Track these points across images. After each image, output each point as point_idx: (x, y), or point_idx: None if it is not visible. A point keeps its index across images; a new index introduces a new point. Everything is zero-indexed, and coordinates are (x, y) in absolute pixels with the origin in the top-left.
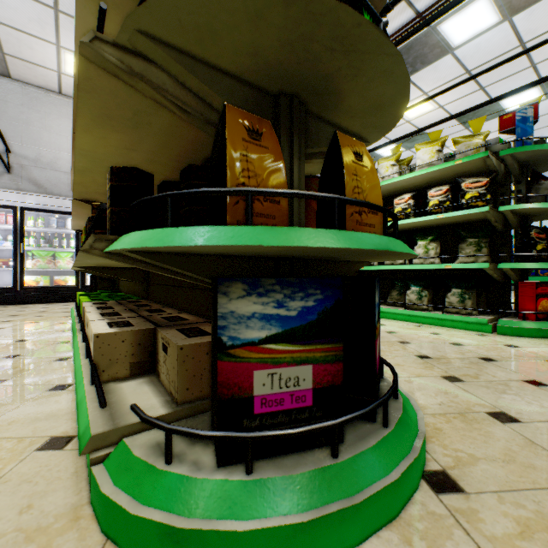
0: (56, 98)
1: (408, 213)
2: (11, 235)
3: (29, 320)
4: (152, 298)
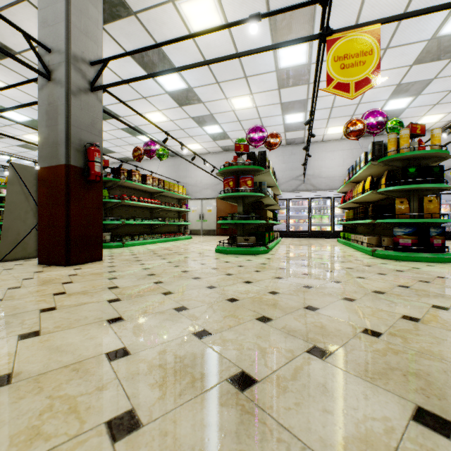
0: (320, 144)
1: None
2: (306, 209)
3: (324, 242)
4: (375, 234)
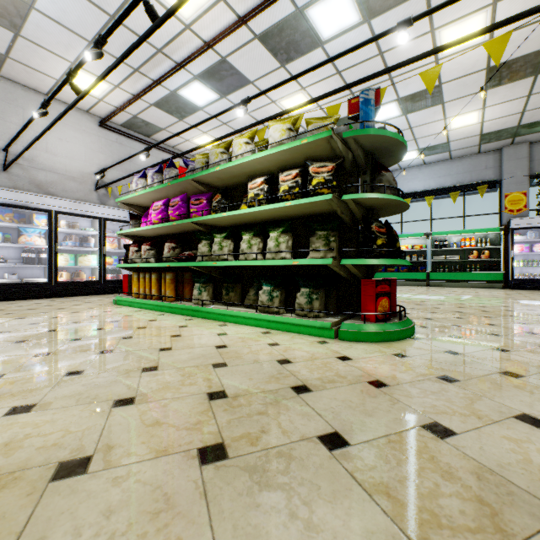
0: None
1: (260, 199)
2: None
3: None
4: None
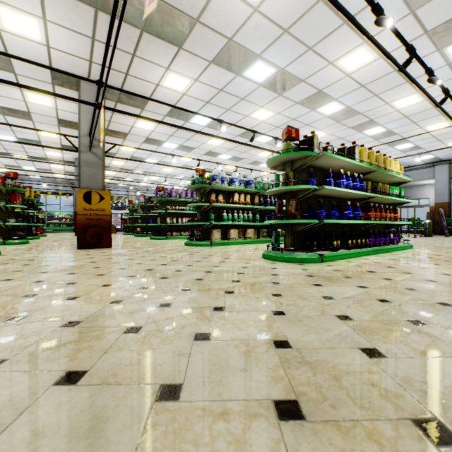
0: None
1: None
2: None
3: None
4: None
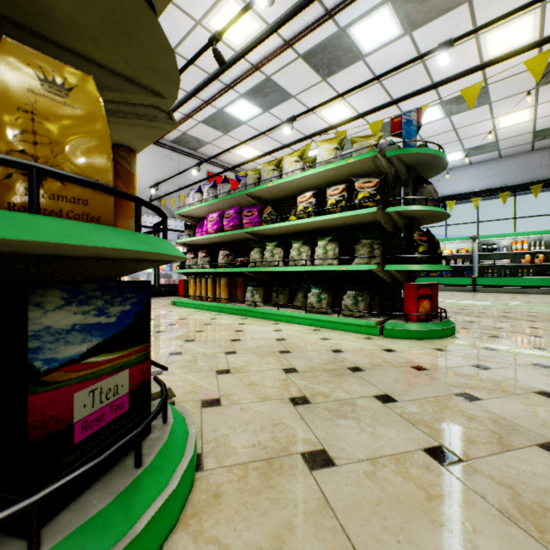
0: None
1: (309, 212)
2: None
3: None
4: None
